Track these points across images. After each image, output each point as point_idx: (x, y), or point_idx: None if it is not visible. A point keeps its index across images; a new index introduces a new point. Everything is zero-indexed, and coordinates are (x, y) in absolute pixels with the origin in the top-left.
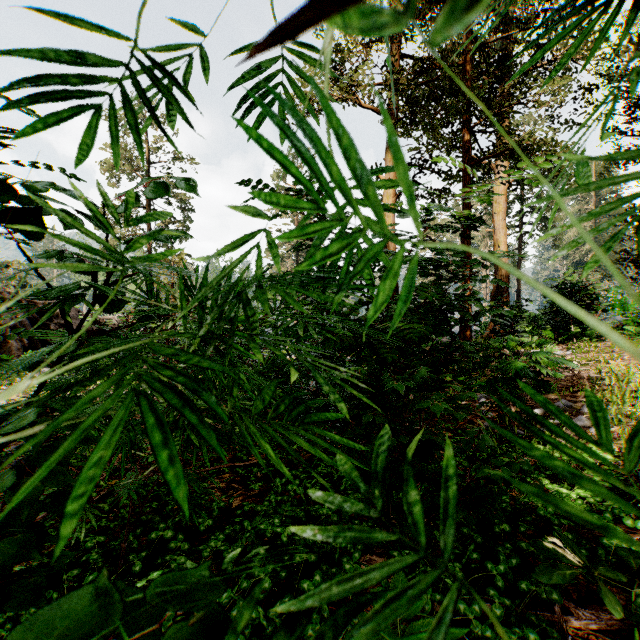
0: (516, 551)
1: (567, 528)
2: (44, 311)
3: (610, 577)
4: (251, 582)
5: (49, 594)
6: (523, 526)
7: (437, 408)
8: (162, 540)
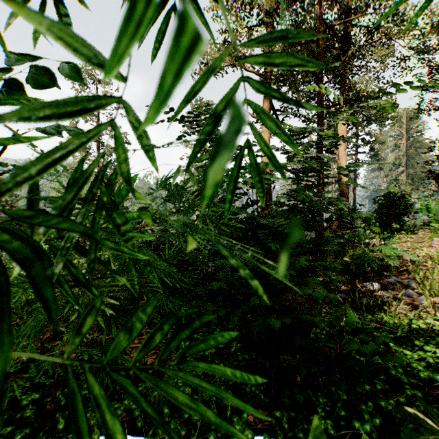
0: (376, 407)
1: (414, 385)
2: None
3: None
4: (156, 438)
5: None
6: (379, 384)
7: (319, 296)
8: None
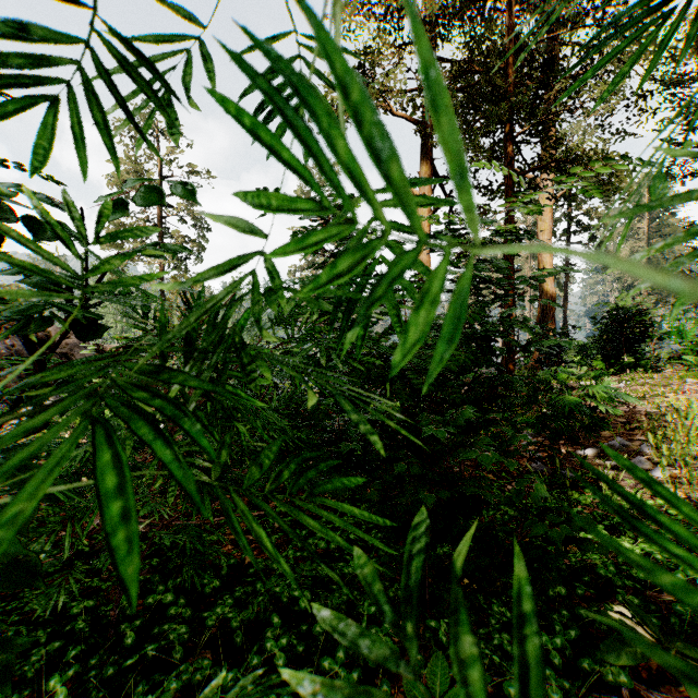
0: (574, 619)
1: (632, 590)
2: (44, 339)
3: (690, 656)
4: (263, 658)
5: (25, 672)
6: (581, 588)
7: (484, 455)
8: (162, 603)
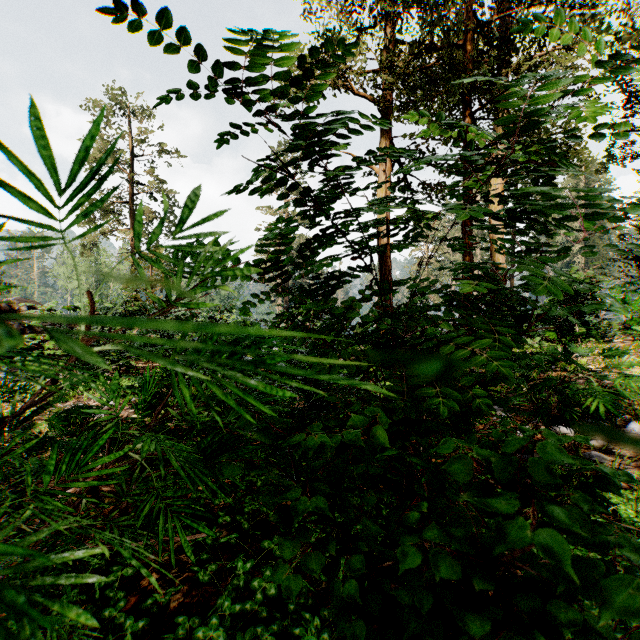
0: None
1: None
2: (8, 310)
3: None
4: None
5: None
6: None
7: None
8: None
